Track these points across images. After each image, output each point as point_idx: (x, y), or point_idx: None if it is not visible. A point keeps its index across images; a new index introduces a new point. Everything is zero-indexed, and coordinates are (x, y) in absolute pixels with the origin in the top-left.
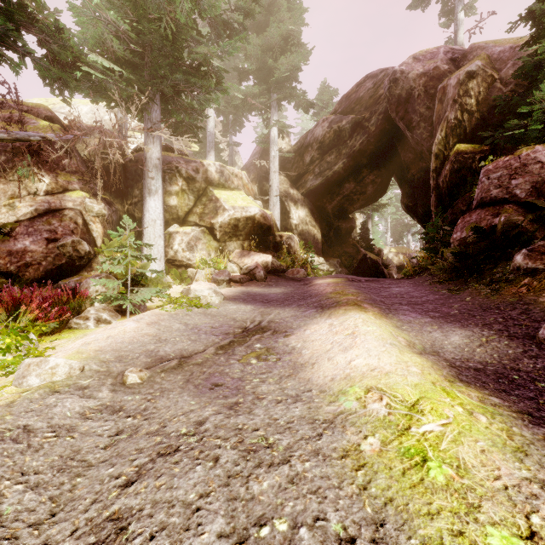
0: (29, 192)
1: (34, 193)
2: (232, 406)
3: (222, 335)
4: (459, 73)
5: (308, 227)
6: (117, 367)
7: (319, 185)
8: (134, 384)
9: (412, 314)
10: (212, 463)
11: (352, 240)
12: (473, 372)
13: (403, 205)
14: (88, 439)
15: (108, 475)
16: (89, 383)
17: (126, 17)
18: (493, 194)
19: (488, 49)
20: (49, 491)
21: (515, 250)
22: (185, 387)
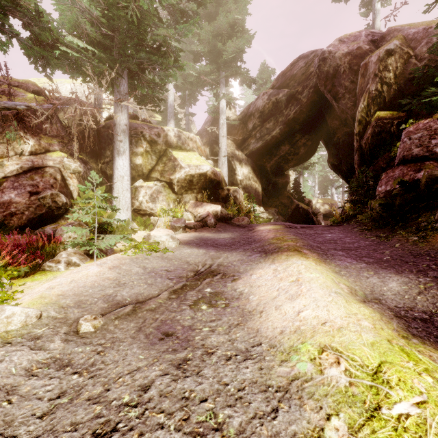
0: (16, 152)
1: (20, 153)
2: (180, 364)
3: (176, 278)
4: (379, 51)
5: (251, 182)
6: (74, 313)
7: (260, 147)
8: (87, 333)
9: (348, 259)
10: None
11: (286, 193)
12: (420, 323)
13: (329, 164)
14: (26, 405)
15: None
16: (43, 332)
17: (98, 6)
18: (414, 152)
19: (404, 31)
20: None
21: (437, 202)
22: (136, 337)
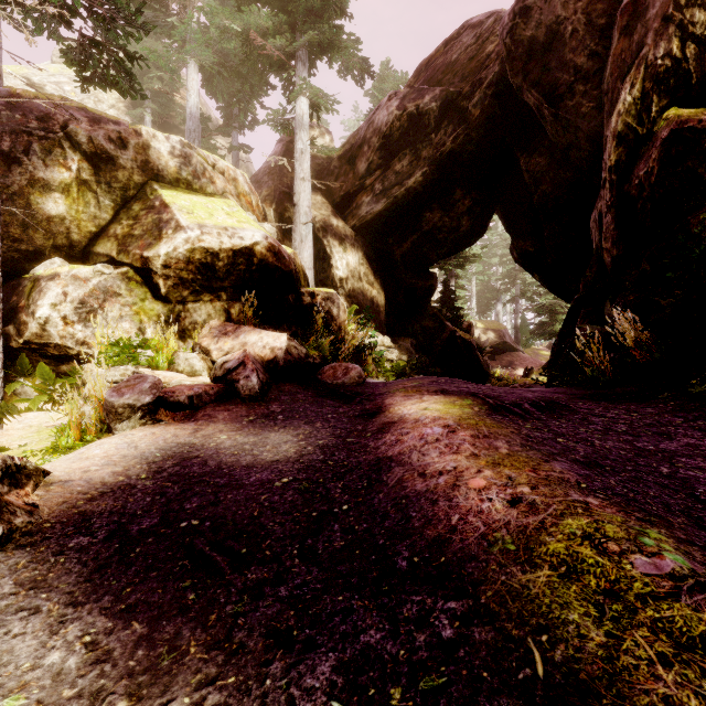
0: None
1: None
2: None
3: None
4: None
5: (363, 285)
6: None
7: (382, 212)
8: None
9: None
10: None
11: (432, 308)
12: None
13: (515, 252)
14: None
15: None
16: None
17: None
18: None
19: None
20: None
21: None
22: None
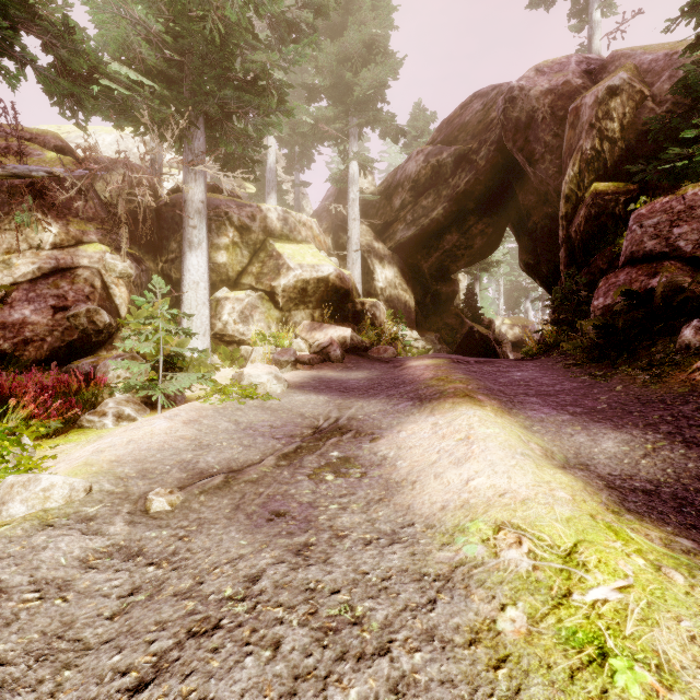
0: (30, 244)
1: (37, 247)
2: (299, 550)
3: (286, 437)
4: (597, 89)
5: (398, 292)
6: (138, 486)
7: (412, 236)
8: (162, 512)
9: (544, 409)
10: (270, 652)
11: (454, 308)
12: (642, 496)
13: (521, 263)
14: (88, 603)
15: (111, 668)
16: (97, 511)
17: (159, 15)
18: (648, 247)
19: (635, 58)
20: (19, 696)
21: (680, 322)
22: (233, 518)
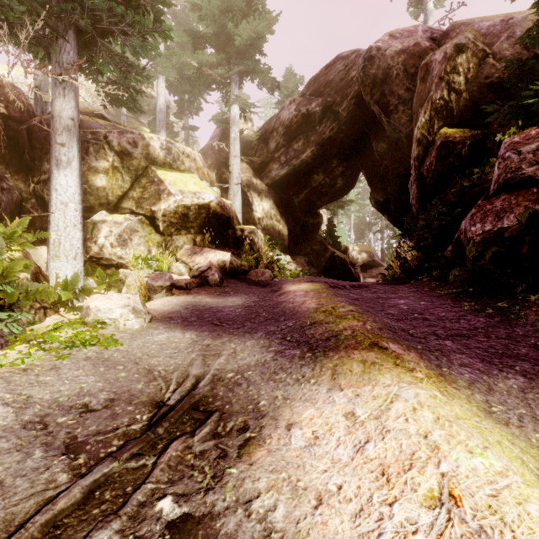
0: None
1: None
2: None
3: (93, 442)
4: (446, 46)
5: (273, 222)
6: None
7: (285, 175)
8: None
9: (477, 363)
10: None
11: (319, 237)
12: None
13: (372, 201)
14: None
15: None
16: None
17: None
18: (526, 173)
19: (474, 25)
20: None
21: None
22: None
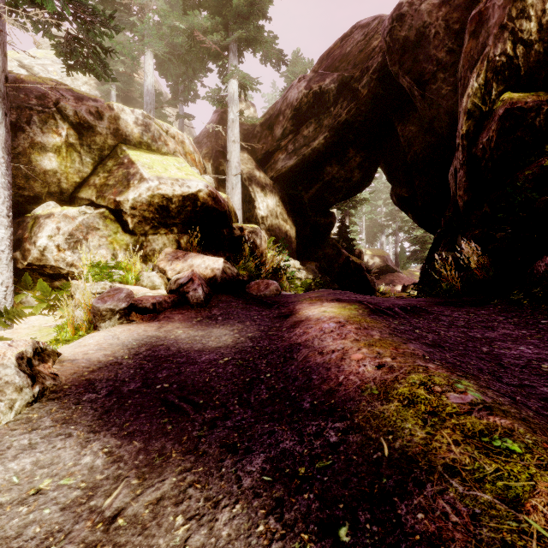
0: None
1: None
2: None
3: None
4: None
5: (279, 221)
6: None
7: (294, 166)
8: None
9: None
10: None
11: (331, 239)
12: None
13: (394, 197)
14: None
15: None
16: None
17: None
18: None
19: None
20: None
21: None
22: None
